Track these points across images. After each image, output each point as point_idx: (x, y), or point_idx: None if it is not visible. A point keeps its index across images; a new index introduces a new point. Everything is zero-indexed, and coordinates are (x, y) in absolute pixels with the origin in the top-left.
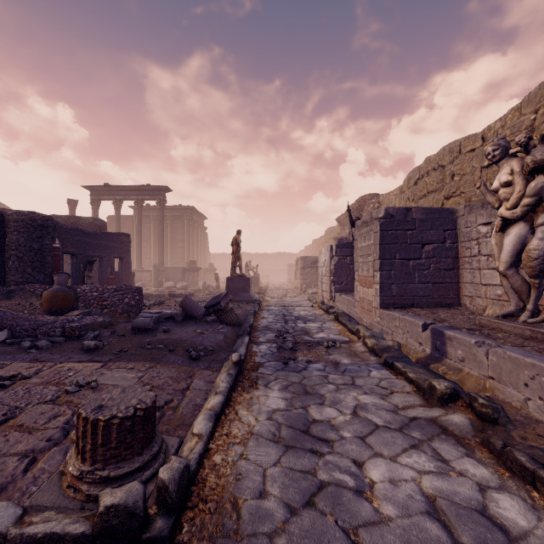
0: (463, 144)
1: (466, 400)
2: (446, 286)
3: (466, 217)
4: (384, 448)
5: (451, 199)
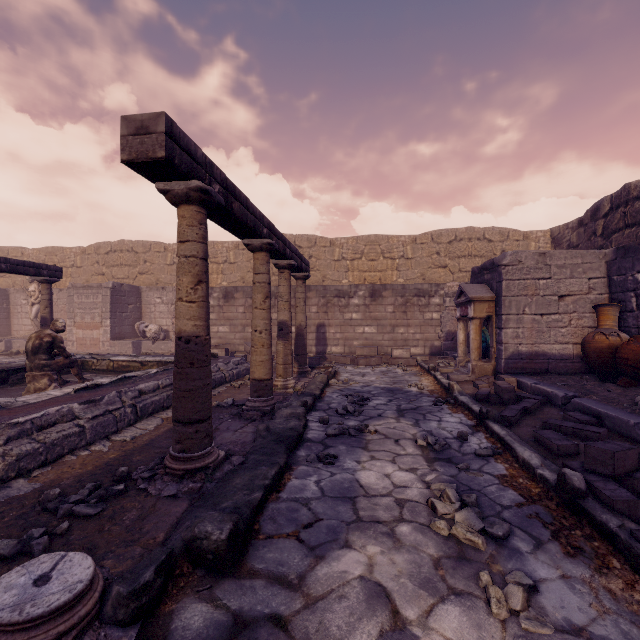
0: (11, 251)
1: (23, 353)
2: (4, 327)
3: (15, 294)
4: (5, 359)
5: (3, 278)
